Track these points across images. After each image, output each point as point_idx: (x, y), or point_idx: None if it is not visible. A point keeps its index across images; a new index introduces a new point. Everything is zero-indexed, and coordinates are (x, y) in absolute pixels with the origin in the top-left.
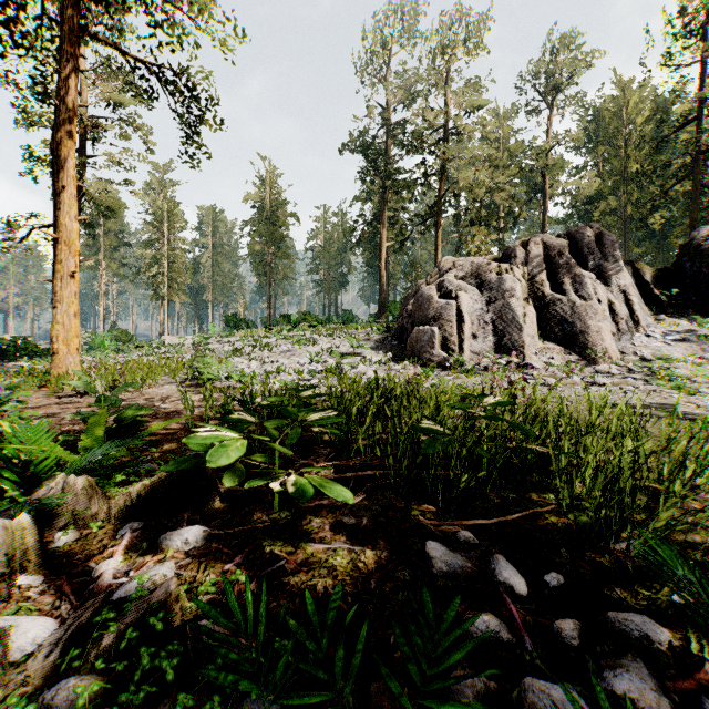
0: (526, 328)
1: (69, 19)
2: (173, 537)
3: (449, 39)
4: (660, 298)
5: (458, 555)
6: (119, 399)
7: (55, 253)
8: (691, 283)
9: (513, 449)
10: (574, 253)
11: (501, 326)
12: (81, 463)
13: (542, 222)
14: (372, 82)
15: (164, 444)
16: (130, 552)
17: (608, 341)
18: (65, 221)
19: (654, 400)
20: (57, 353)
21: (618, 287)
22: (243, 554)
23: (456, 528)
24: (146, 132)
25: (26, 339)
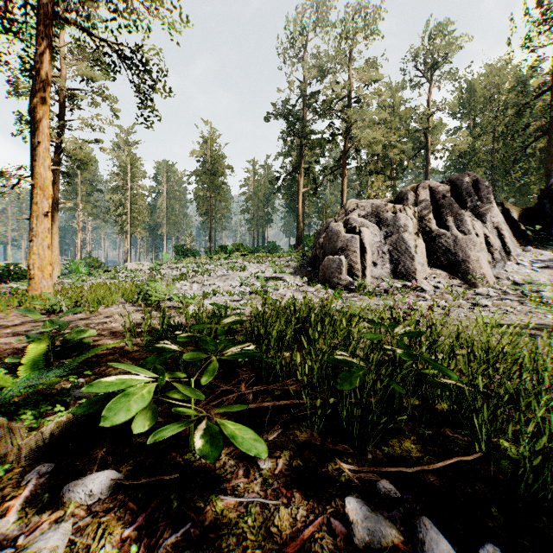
0: (417, 257)
1: (43, 5)
2: (76, 489)
3: (352, 26)
4: (526, 233)
5: (380, 517)
6: (66, 323)
7: (32, 196)
8: (551, 220)
9: (419, 372)
10: (455, 196)
11: (396, 255)
12: (6, 395)
13: (426, 172)
14: (291, 62)
15: (102, 366)
16: (28, 507)
17: (486, 268)
18: (40, 170)
19: (531, 320)
20: (33, 278)
21: (492, 224)
22: (148, 511)
23: (376, 477)
24: (112, 101)
25: (17, 265)
